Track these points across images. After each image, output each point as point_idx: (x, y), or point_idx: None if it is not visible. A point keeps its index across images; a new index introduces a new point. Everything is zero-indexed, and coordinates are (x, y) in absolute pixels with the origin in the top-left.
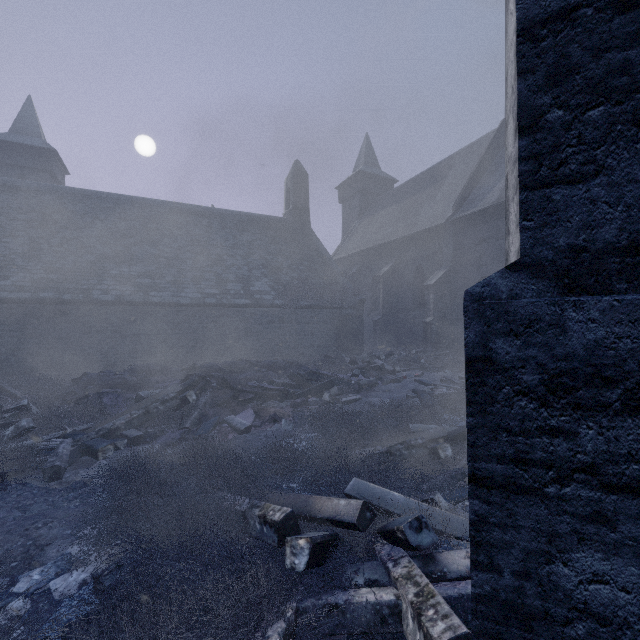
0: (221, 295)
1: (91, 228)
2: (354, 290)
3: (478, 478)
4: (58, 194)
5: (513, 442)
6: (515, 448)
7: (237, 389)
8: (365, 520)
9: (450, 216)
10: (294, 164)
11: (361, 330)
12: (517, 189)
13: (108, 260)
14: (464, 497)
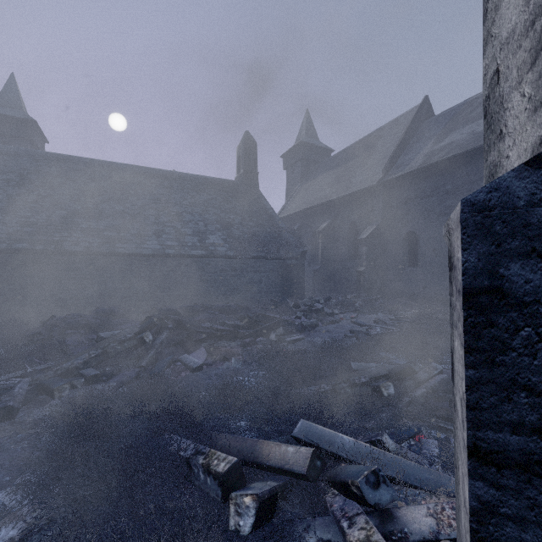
0: (180, 247)
1: (64, 187)
2: (297, 243)
3: (482, 452)
4: (35, 157)
5: (537, 405)
6: (540, 413)
7: (191, 330)
8: (315, 470)
9: (380, 179)
10: (244, 134)
11: (303, 278)
12: (538, 57)
13: (78, 215)
14: (409, 436)
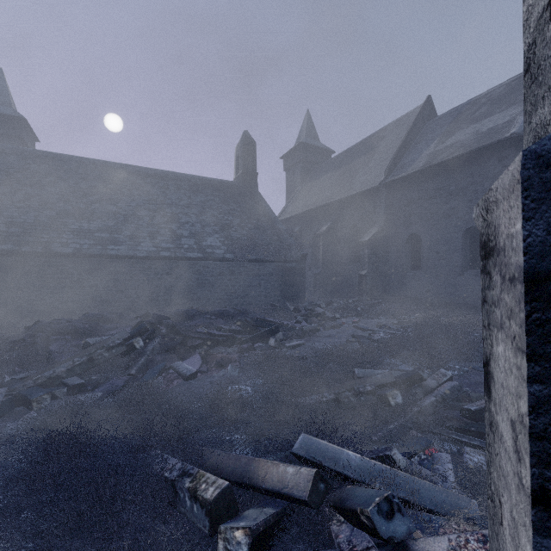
0: (175, 249)
1: (53, 186)
2: (297, 246)
3: None
4: (23, 155)
5: None
6: None
7: (185, 335)
8: (318, 494)
9: (382, 180)
10: (243, 134)
11: (303, 282)
12: None
13: (68, 216)
14: (419, 449)
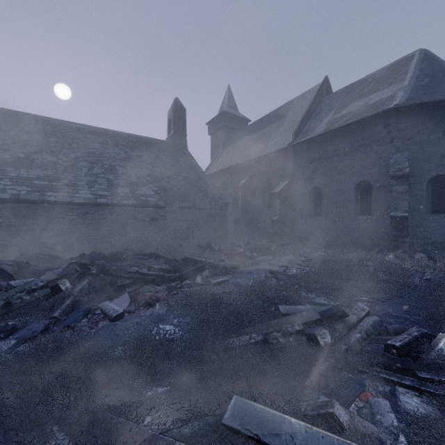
0: (112, 196)
1: None
2: (220, 195)
3: None
4: None
5: None
6: None
7: (115, 275)
8: None
9: (290, 142)
10: (174, 100)
11: (226, 226)
12: None
13: (7, 164)
14: (355, 395)
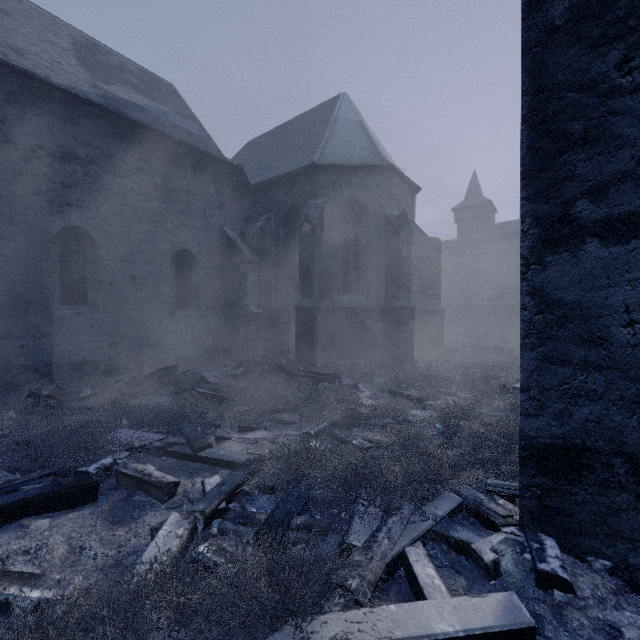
0: None
1: None
2: None
3: None
4: (500, 238)
5: None
6: None
7: None
8: None
9: None
10: None
11: None
12: None
13: None
14: None
